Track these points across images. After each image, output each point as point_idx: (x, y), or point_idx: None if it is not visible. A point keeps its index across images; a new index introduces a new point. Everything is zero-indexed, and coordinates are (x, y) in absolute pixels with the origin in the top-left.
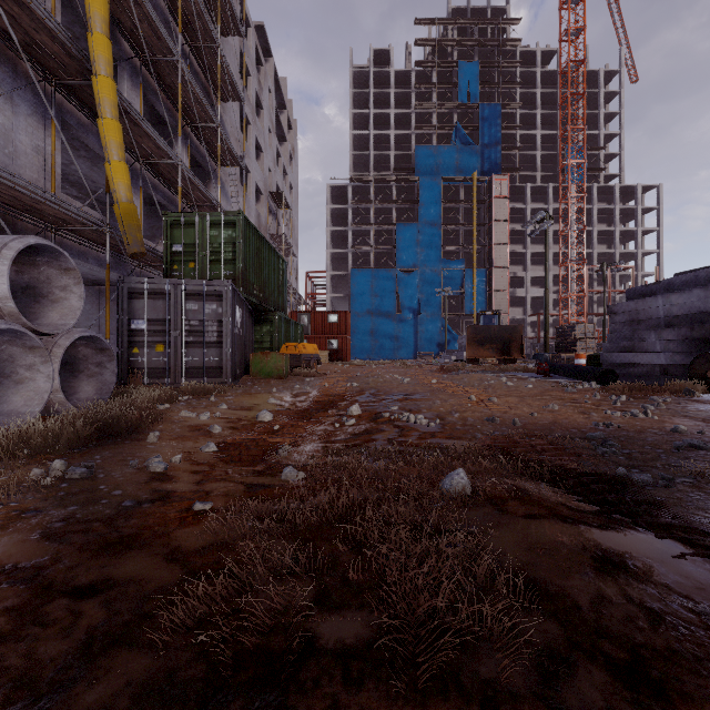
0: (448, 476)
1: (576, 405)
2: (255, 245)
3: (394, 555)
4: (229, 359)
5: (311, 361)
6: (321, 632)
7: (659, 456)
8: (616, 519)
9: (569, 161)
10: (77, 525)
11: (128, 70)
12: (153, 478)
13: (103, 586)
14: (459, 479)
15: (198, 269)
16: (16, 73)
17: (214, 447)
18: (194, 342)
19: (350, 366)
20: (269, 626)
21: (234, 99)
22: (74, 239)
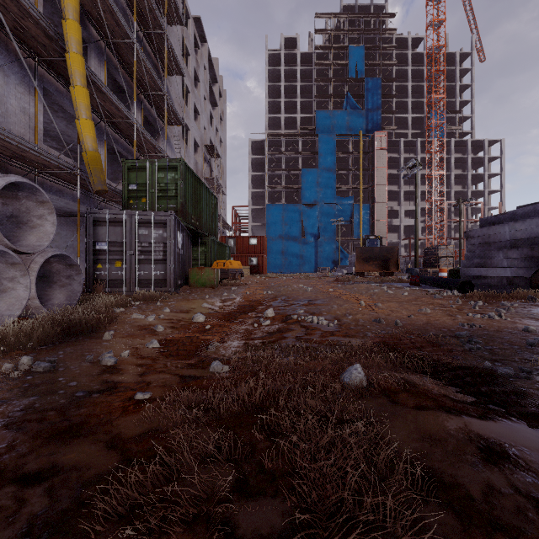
0: (347, 370)
1: (443, 309)
2: (193, 185)
3: (303, 443)
4: (172, 273)
5: (236, 274)
6: (239, 521)
7: (516, 351)
8: (491, 409)
9: (433, 121)
10: (34, 414)
11: (95, 50)
12: (104, 371)
13: (49, 473)
14: (357, 374)
15: (148, 203)
16: (7, 51)
17: (157, 344)
18: (145, 259)
19: (266, 278)
20: (192, 514)
21: (177, 73)
22: (53, 180)
